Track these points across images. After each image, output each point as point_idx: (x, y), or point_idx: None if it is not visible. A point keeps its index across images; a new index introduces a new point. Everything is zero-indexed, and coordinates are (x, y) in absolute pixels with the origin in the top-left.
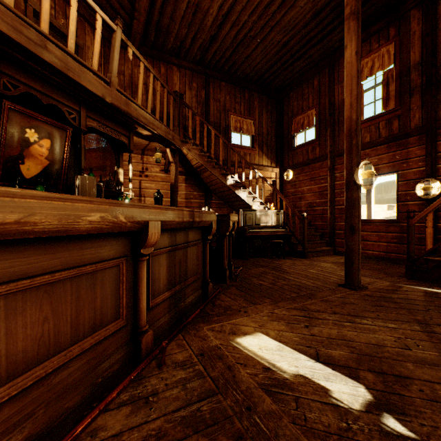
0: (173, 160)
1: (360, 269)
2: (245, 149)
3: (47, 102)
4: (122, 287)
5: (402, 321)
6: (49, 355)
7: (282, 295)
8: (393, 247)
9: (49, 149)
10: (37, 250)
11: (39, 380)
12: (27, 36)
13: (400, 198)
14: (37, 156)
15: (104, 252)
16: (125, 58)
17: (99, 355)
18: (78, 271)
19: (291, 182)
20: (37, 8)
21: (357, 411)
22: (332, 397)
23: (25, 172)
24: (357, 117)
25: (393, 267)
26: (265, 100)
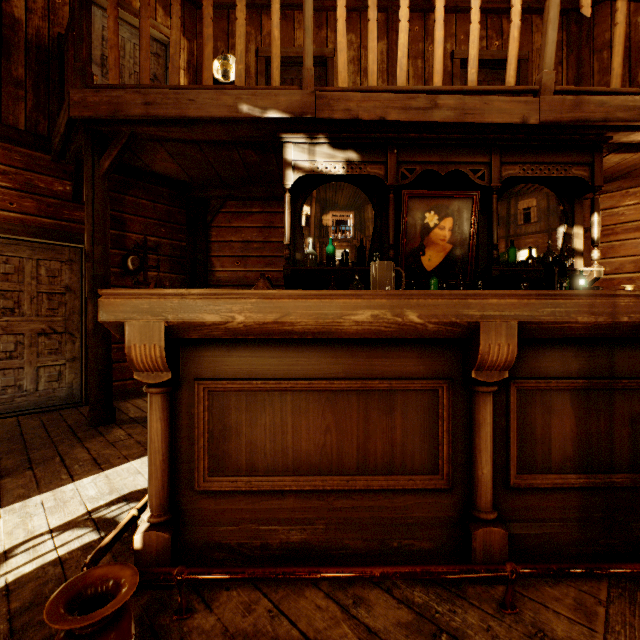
0: None
1: None
2: None
3: (445, 171)
4: (442, 427)
5: None
6: (331, 470)
7: None
8: None
9: (451, 229)
10: (318, 352)
11: (319, 491)
12: (415, 108)
13: None
14: (438, 242)
15: (406, 366)
16: (612, 14)
17: (397, 509)
18: (362, 384)
19: None
20: (464, 56)
21: None
22: None
23: (426, 264)
24: None
25: None
26: None
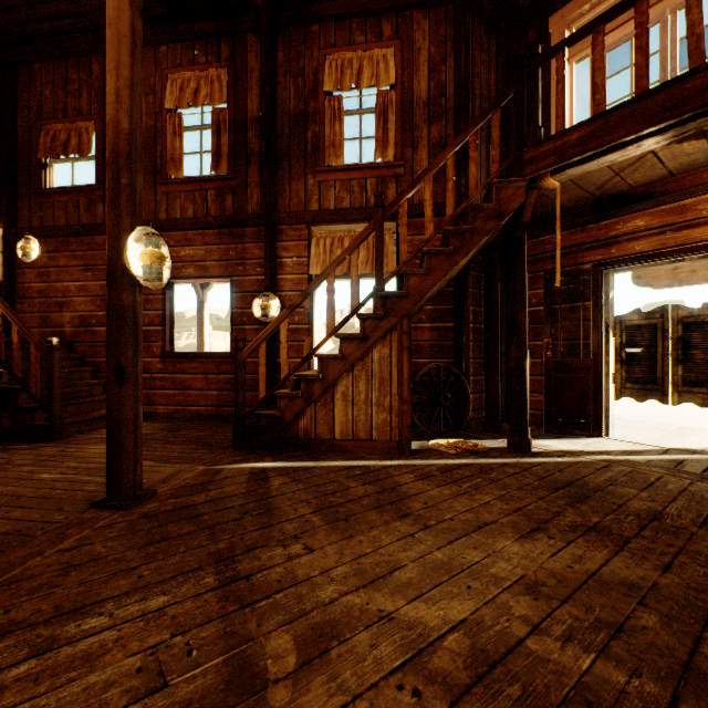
0: None
1: (140, 459)
2: None
3: None
4: None
5: (187, 573)
6: None
7: None
8: (226, 396)
9: None
10: None
11: None
12: None
13: (235, 319)
14: None
15: None
16: None
17: None
18: None
19: (37, 266)
20: None
21: None
22: None
23: None
24: (132, 128)
25: (224, 431)
26: None
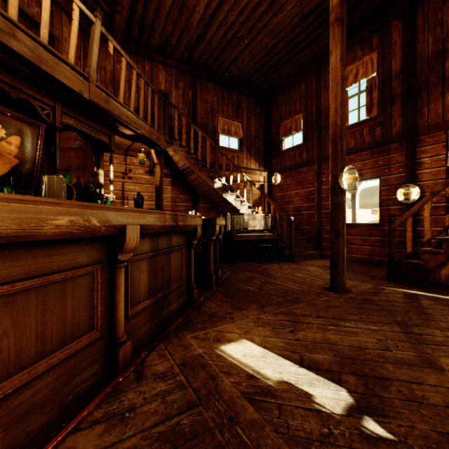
0: (159, 161)
1: (344, 273)
2: (233, 152)
3: (16, 95)
4: (97, 296)
5: (383, 323)
6: (9, 373)
7: (269, 300)
8: (376, 250)
9: (18, 146)
10: None
11: None
12: None
13: (382, 203)
14: (5, 154)
15: (75, 259)
16: (107, 53)
17: (70, 370)
18: (44, 279)
19: (279, 186)
20: None
21: (338, 416)
22: (315, 403)
23: None
24: (341, 122)
25: (376, 270)
26: (253, 103)
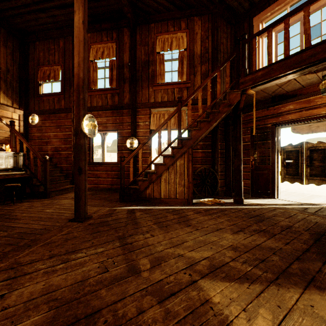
0: None
1: (86, 203)
2: None
3: None
4: None
5: (109, 242)
6: None
7: None
8: (115, 180)
9: None
10: None
11: None
12: None
13: (119, 148)
14: None
15: None
16: None
17: None
18: None
19: (37, 126)
20: None
21: None
22: None
23: None
24: (84, 76)
25: (115, 195)
26: (4, 34)
